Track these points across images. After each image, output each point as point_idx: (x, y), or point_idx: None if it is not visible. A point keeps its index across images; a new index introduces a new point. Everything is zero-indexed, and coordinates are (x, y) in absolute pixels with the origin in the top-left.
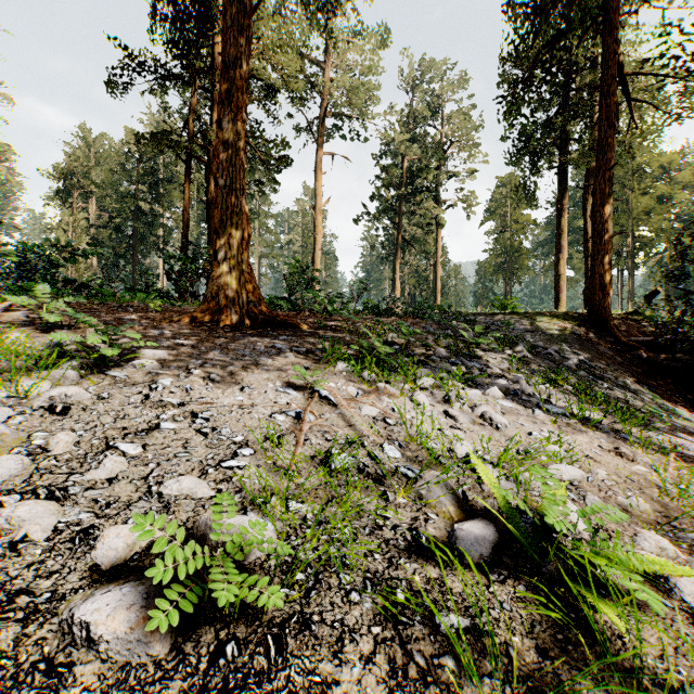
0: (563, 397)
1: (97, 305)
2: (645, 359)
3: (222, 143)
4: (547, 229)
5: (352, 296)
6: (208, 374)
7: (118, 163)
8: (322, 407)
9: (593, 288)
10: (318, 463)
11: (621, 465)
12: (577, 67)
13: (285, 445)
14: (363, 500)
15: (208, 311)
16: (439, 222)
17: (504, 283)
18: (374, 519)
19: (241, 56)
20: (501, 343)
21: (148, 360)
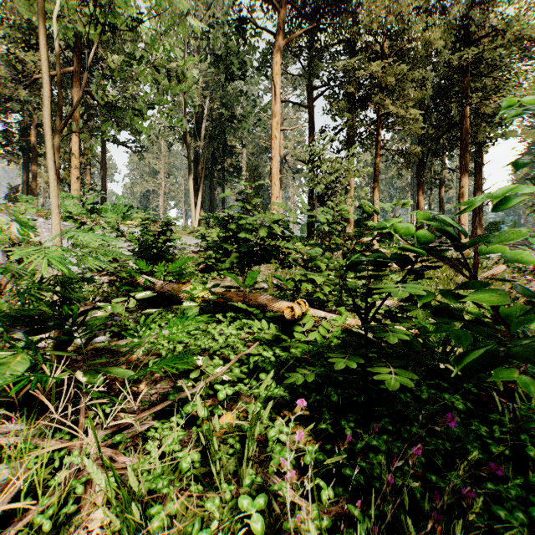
0: None
1: None
2: None
3: None
4: None
5: None
6: None
7: None
8: None
9: None
10: None
11: None
12: None
13: None
14: None
15: None
16: None
17: None
18: None
19: (480, 177)
20: None
21: None
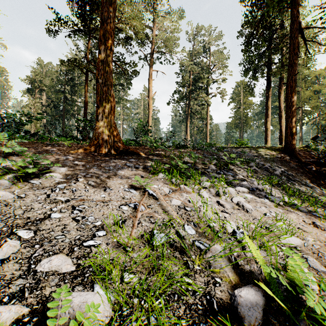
0: (277, 191)
1: (39, 143)
2: (314, 170)
3: (101, 61)
4: (259, 107)
5: (167, 139)
6: (87, 181)
7: (56, 76)
8: (149, 200)
9: (287, 135)
10: (145, 240)
11: (318, 233)
12: (276, 27)
13: (126, 227)
14: (173, 269)
15: (93, 146)
16: (208, 103)
17: (239, 132)
18: (180, 286)
19: (110, 17)
20: (242, 162)
21: (54, 173)
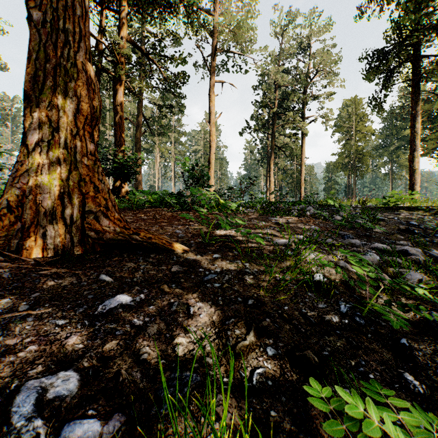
0: None
1: None
2: None
3: None
4: (379, 137)
5: (240, 189)
6: None
7: None
8: None
9: None
10: None
11: None
12: None
13: None
14: None
15: None
16: (303, 133)
17: (348, 177)
18: None
19: None
20: None
21: None
